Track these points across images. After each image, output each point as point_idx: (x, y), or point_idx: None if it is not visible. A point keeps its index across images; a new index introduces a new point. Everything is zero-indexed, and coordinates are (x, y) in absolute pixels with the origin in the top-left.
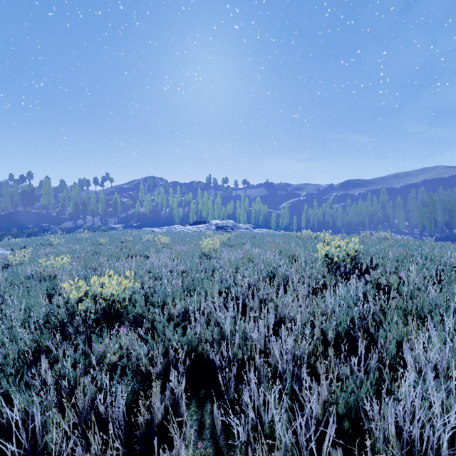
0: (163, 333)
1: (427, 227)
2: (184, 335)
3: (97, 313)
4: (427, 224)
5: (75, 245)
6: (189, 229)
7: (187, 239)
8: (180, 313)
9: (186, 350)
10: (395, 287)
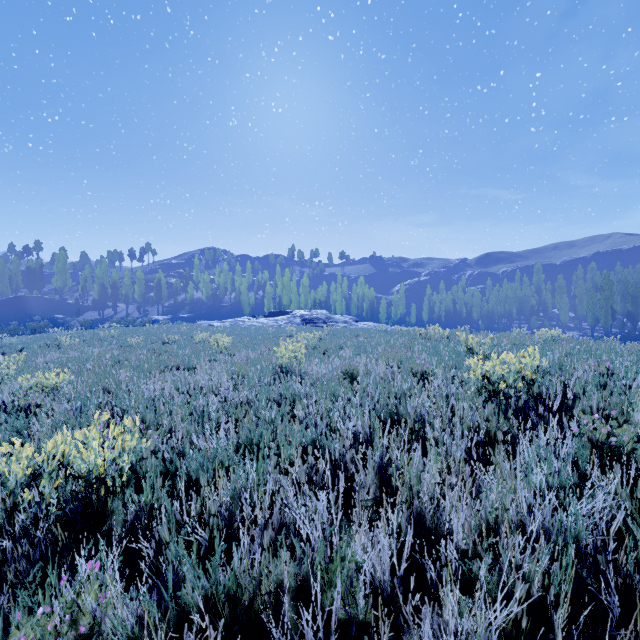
0: (179, 570)
1: (602, 320)
2: (229, 554)
3: (69, 499)
4: (602, 316)
5: (94, 348)
6: (264, 323)
7: (259, 337)
8: (224, 507)
9: (225, 616)
10: (628, 447)
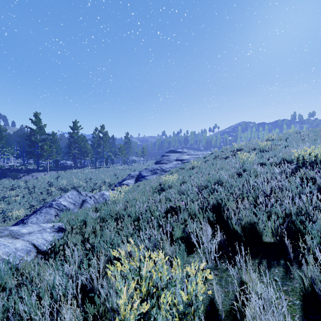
0: None
1: None
2: None
3: None
4: None
5: None
6: None
7: None
8: None
9: None
10: None
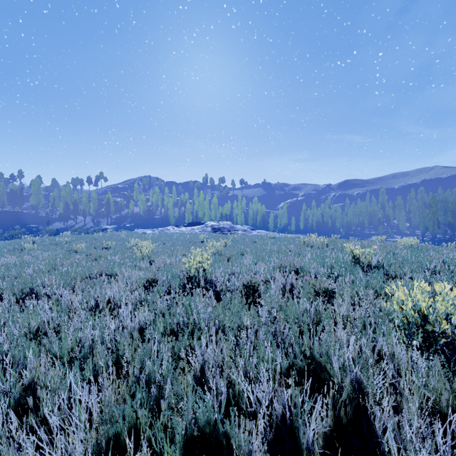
0: None
1: (430, 228)
2: None
3: None
4: (430, 225)
5: (47, 252)
6: (184, 231)
7: (178, 243)
8: None
9: None
10: None
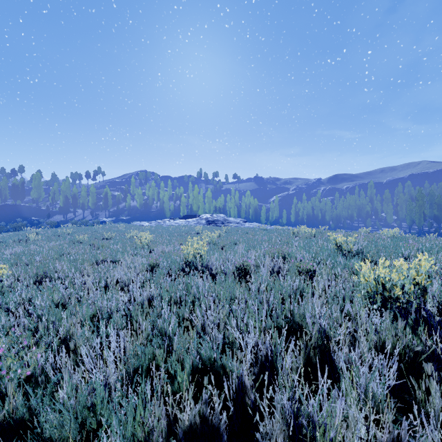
0: None
1: (416, 221)
2: None
3: None
4: (416, 218)
5: (51, 242)
6: (179, 223)
7: (175, 234)
8: None
9: None
10: None
